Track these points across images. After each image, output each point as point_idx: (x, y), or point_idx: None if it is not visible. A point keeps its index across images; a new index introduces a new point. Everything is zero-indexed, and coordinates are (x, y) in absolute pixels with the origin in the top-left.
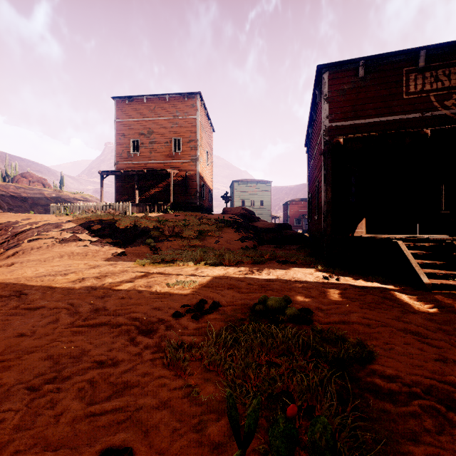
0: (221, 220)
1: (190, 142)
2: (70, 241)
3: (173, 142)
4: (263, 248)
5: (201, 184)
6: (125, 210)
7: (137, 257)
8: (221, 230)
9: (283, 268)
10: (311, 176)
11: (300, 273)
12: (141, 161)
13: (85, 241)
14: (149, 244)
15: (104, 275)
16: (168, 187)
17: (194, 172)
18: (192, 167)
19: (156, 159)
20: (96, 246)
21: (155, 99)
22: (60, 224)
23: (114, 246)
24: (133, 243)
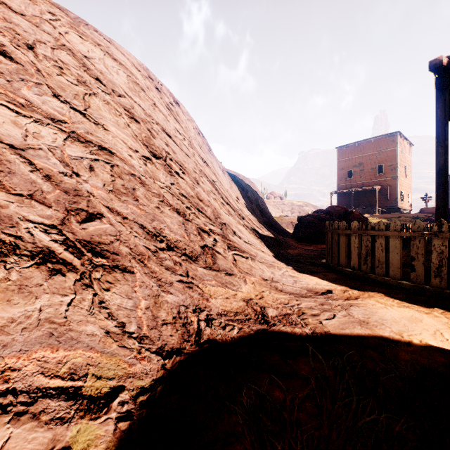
0: (416, 217)
1: (390, 165)
2: None
3: (377, 167)
4: None
5: (400, 192)
6: None
7: None
8: None
9: None
10: None
11: None
12: (354, 182)
13: None
14: None
15: None
16: (373, 197)
17: (394, 186)
18: (392, 182)
19: (364, 180)
20: None
21: (364, 142)
22: None
23: None
24: None
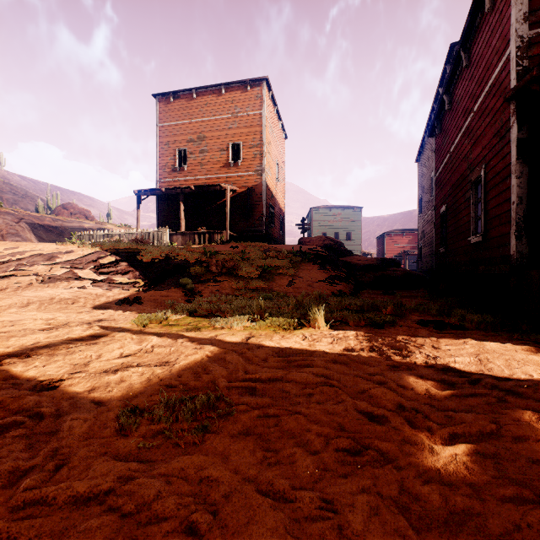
0: (297, 253)
1: (254, 147)
2: (60, 281)
3: (231, 148)
4: (366, 294)
5: (269, 205)
6: (160, 239)
7: (155, 307)
8: (298, 266)
9: (450, 342)
10: (445, 176)
11: (532, 368)
12: (189, 177)
13: (85, 281)
14: (185, 286)
15: (27, 353)
16: (224, 210)
17: (259, 189)
18: (255, 182)
19: (208, 173)
20: (99, 289)
21: (207, 92)
22: (56, 254)
23: (129, 288)
24: (160, 284)
